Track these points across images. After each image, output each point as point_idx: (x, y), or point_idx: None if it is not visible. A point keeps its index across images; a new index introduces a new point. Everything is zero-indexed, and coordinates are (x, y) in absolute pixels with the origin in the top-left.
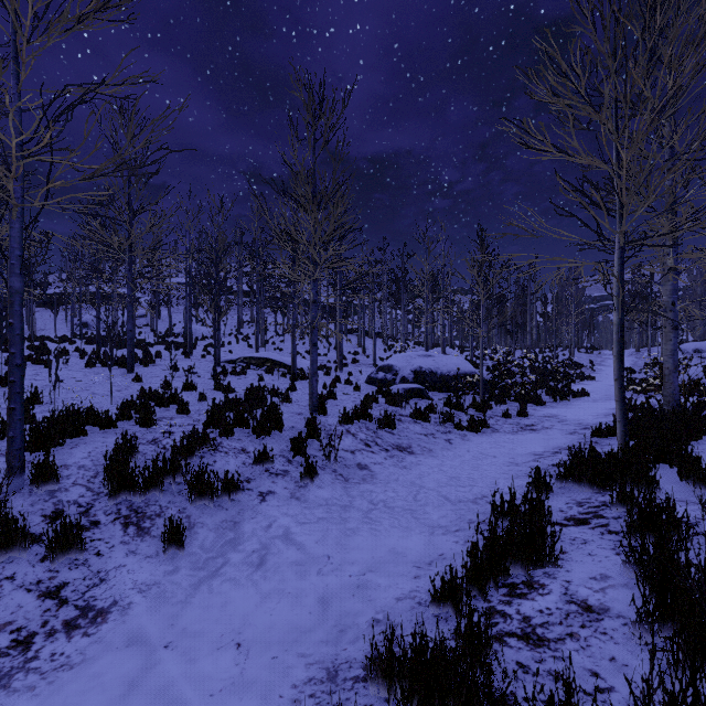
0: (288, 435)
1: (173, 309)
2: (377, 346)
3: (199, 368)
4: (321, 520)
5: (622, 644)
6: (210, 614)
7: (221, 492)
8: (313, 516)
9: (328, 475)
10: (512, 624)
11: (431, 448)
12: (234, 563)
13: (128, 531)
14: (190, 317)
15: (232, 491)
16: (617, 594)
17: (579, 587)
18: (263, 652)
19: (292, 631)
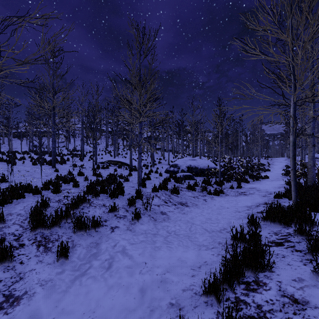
0: (126, 197)
1: (76, 139)
2: (170, 156)
3: (86, 166)
4: (142, 242)
5: None
6: (78, 299)
7: (90, 227)
8: (138, 240)
9: (146, 218)
10: (251, 310)
11: (197, 203)
12: (95, 266)
13: (39, 249)
14: (83, 142)
15: (96, 226)
16: (311, 291)
17: (287, 286)
18: None
19: (124, 310)
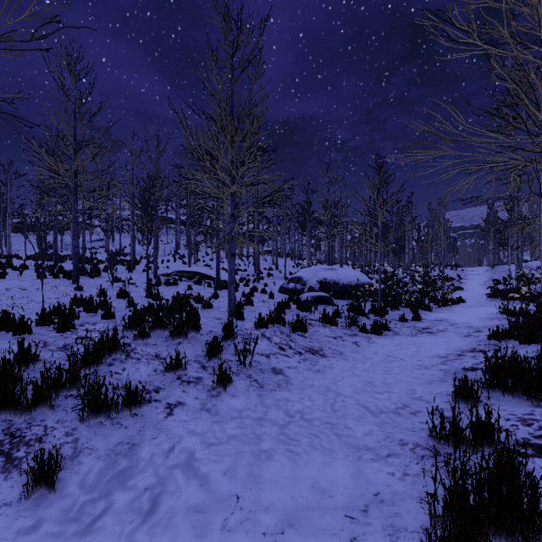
0: (205, 339)
1: (125, 235)
2: (287, 264)
3: (138, 280)
4: (232, 438)
5: None
6: None
7: (121, 407)
8: (224, 434)
9: (242, 382)
10: None
11: (341, 351)
12: (117, 509)
13: None
14: (133, 238)
15: (135, 404)
16: None
17: None
18: None
19: None
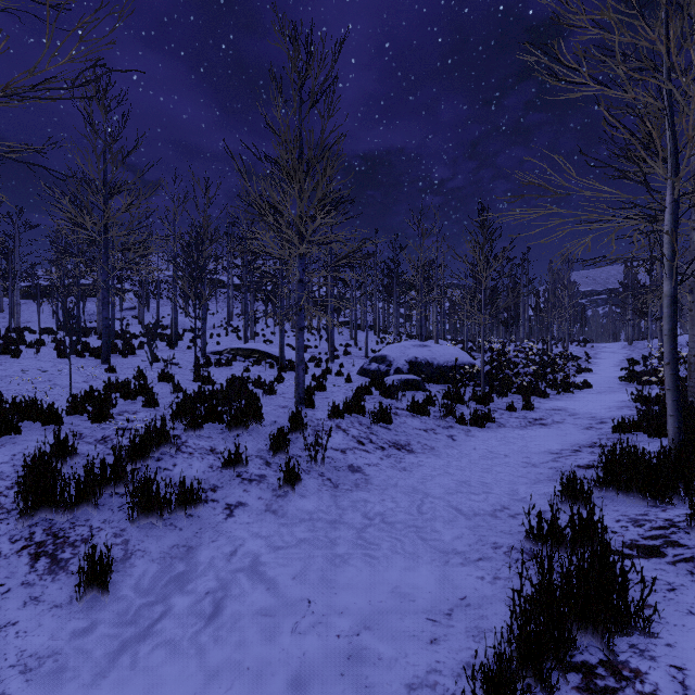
0: (268, 431)
1: (163, 302)
2: (369, 339)
3: (182, 360)
4: (302, 542)
5: None
6: None
7: (175, 506)
8: (292, 537)
9: (313, 481)
10: None
11: (433, 445)
12: (177, 612)
13: (37, 565)
14: (175, 306)
15: (190, 504)
16: None
17: None
18: None
19: None
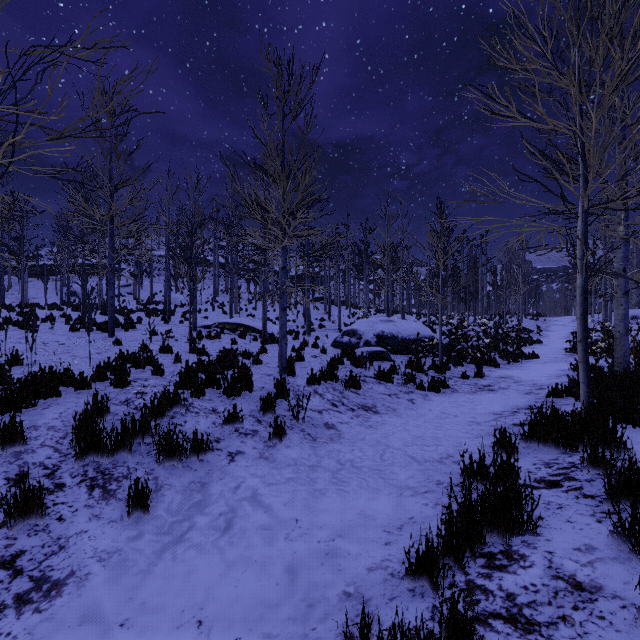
0: (258, 395)
1: (155, 279)
2: (342, 313)
3: (176, 333)
4: (289, 480)
5: (625, 633)
6: (171, 586)
7: (190, 453)
8: (282, 477)
9: (296, 435)
10: (495, 603)
11: (395, 408)
12: (200, 527)
13: (93, 493)
14: (169, 285)
15: (201, 451)
16: (607, 569)
17: (564, 559)
18: (225, 632)
19: (258, 606)
